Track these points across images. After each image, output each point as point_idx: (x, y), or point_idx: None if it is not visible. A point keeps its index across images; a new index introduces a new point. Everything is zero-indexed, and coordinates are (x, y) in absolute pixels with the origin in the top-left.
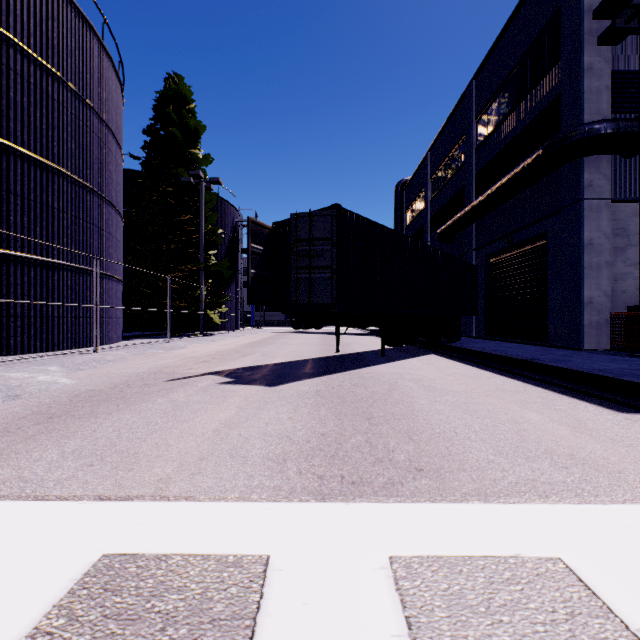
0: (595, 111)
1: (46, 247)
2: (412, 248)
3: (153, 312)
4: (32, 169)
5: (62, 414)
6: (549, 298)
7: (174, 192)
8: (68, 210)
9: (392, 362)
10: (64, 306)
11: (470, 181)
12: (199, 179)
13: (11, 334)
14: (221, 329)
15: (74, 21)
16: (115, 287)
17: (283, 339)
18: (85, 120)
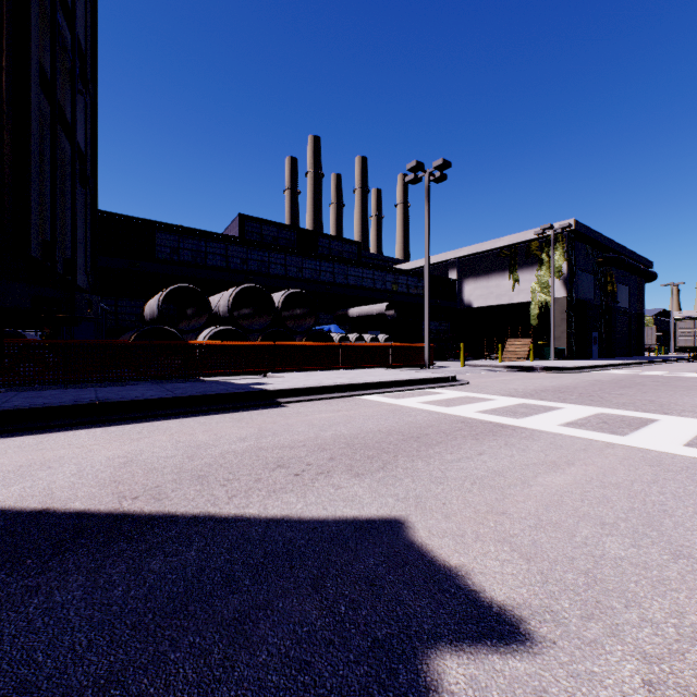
0: None
1: None
2: None
3: None
4: None
5: None
6: None
7: None
8: None
9: None
10: None
11: None
12: None
13: None
14: None
15: None
16: None
17: None
18: None
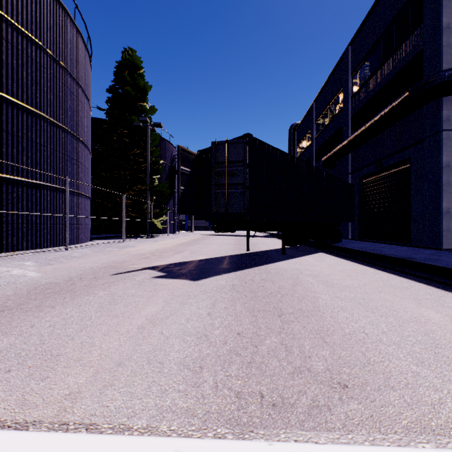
0: (451, 61)
1: (31, 172)
2: (306, 170)
3: (113, 220)
4: (20, 113)
5: (14, 307)
6: (412, 209)
7: (128, 133)
8: (48, 144)
9: (291, 259)
10: (44, 216)
11: (347, 121)
12: (146, 123)
13: (3, 236)
14: (163, 232)
15: (52, 5)
16: (84, 202)
17: (207, 240)
18: (61, 78)
